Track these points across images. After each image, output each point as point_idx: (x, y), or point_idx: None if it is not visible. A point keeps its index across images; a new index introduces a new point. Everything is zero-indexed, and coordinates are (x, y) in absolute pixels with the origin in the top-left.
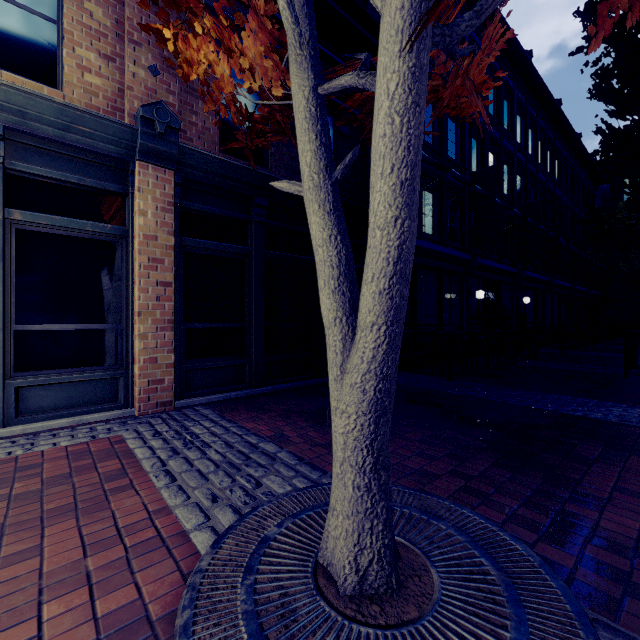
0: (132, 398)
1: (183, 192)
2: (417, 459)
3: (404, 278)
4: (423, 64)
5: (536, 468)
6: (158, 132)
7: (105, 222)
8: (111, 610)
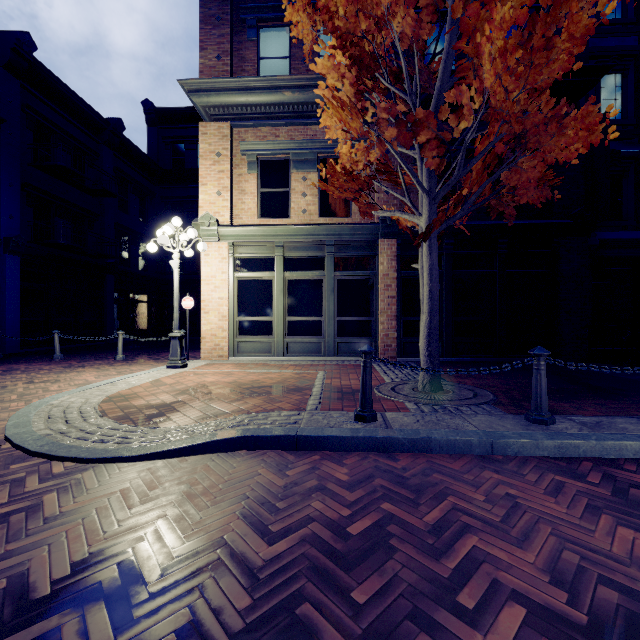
0: (378, 353)
1: (402, 247)
2: (499, 385)
3: (433, 299)
4: (432, 242)
5: (569, 396)
6: (388, 224)
7: (367, 270)
8: None
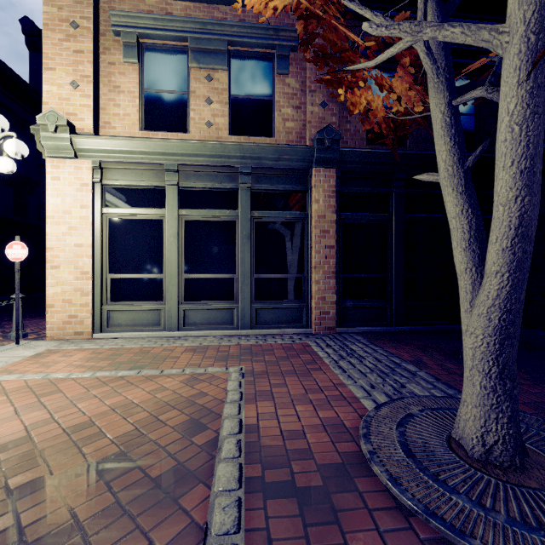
0: (310, 322)
1: (341, 181)
2: None
3: (526, 238)
4: (541, 83)
5: None
6: (326, 146)
7: (295, 210)
8: (325, 418)
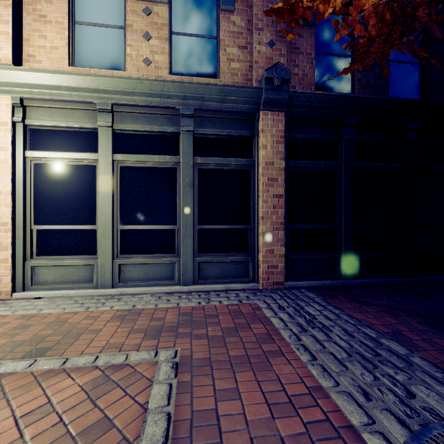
0: (257, 276)
1: (289, 127)
2: None
3: None
4: None
5: None
6: (275, 86)
7: (241, 157)
8: None
